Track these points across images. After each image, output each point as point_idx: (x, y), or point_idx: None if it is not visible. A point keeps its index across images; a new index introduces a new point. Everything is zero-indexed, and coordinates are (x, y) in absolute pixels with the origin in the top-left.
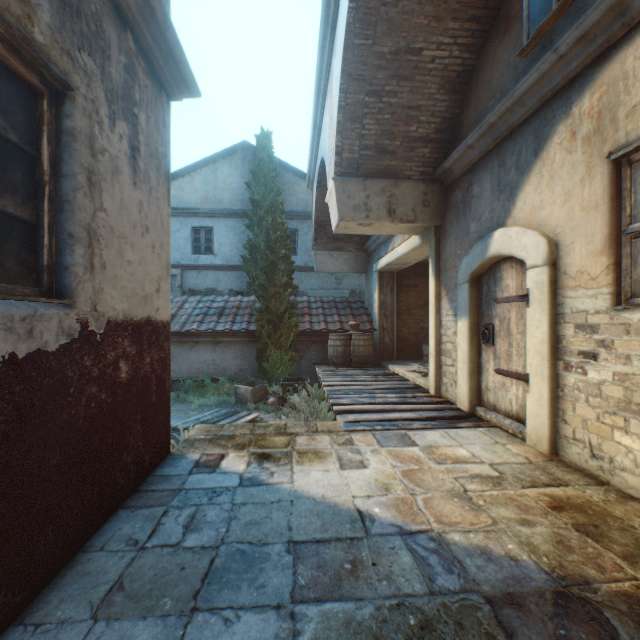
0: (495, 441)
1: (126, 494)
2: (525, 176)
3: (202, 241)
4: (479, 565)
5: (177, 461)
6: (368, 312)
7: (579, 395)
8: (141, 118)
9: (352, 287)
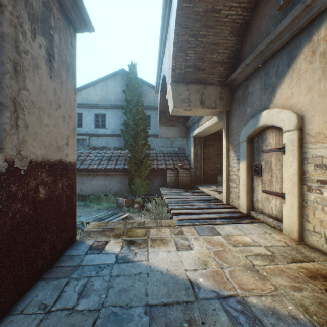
0: (264, 231)
1: (44, 270)
2: (281, 79)
3: (100, 121)
4: (273, 323)
5: (79, 246)
6: (188, 159)
7: (317, 206)
8: (55, 37)
9: (179, 146)
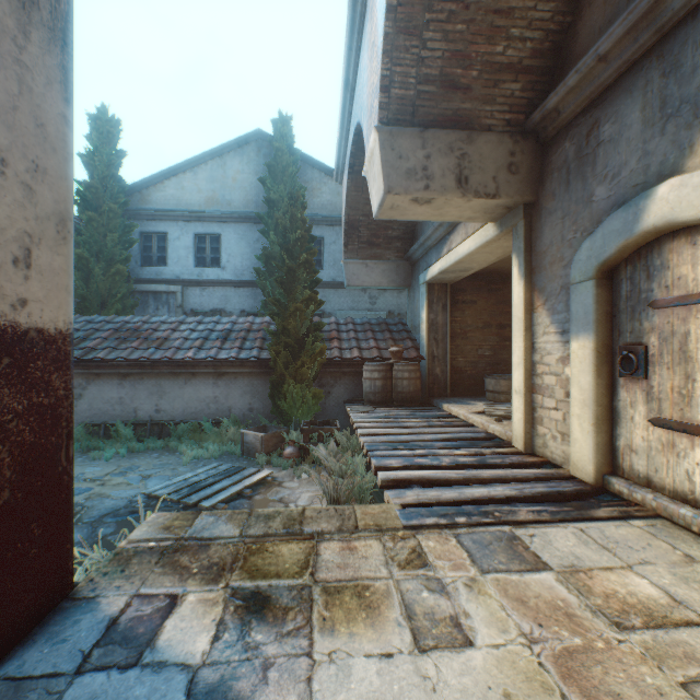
0: (685, 555)
1: None
2: None
3: (207, 251)
4: None
5: (71, 622)
6: (412, 336)
7: None
8: None
9: (389, 307)
